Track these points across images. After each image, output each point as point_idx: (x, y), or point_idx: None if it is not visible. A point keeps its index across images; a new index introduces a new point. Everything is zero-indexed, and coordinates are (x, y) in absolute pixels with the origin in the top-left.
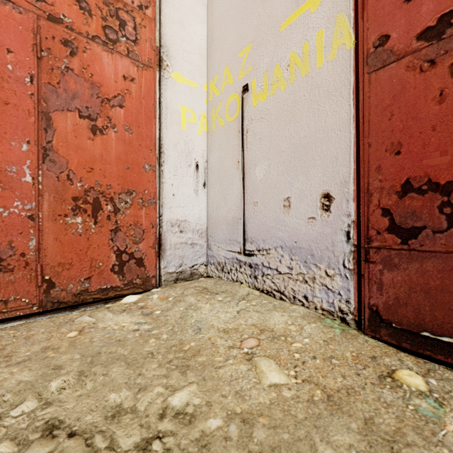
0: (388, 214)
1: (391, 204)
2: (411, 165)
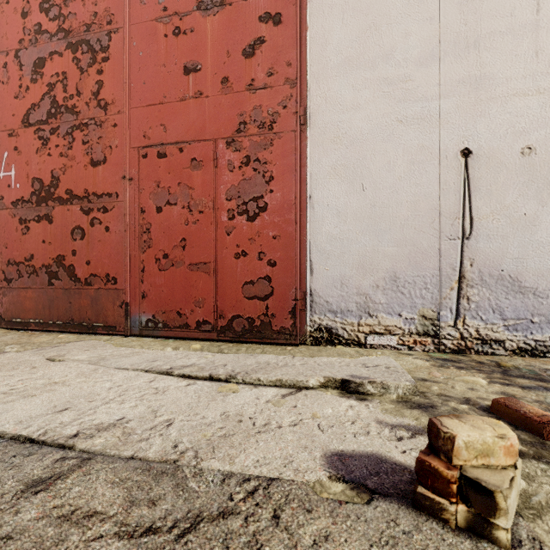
0: (4, 273)
1: (5, 269)
2: (10, 254)
